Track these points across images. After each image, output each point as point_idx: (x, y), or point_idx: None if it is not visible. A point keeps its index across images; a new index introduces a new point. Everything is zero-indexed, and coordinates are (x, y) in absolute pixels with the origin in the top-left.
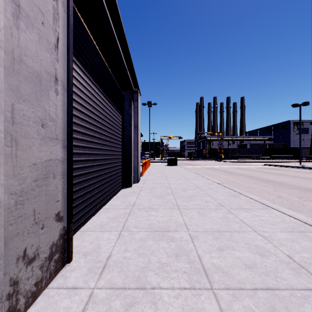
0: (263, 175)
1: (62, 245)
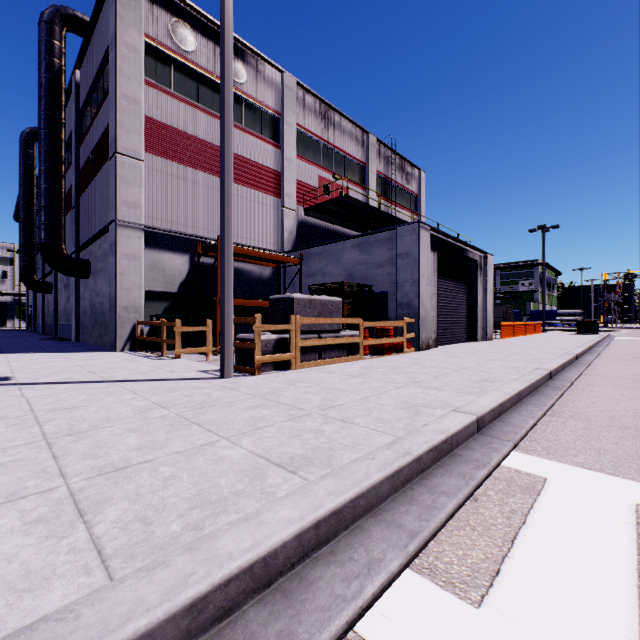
0: None
1: (435, 341)
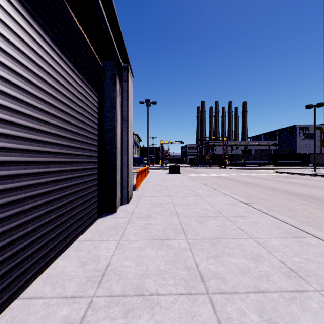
0: (287, 186)
1: None
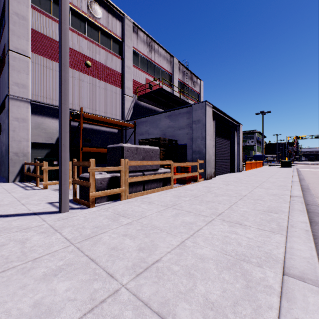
0: None
1: (214, 173)
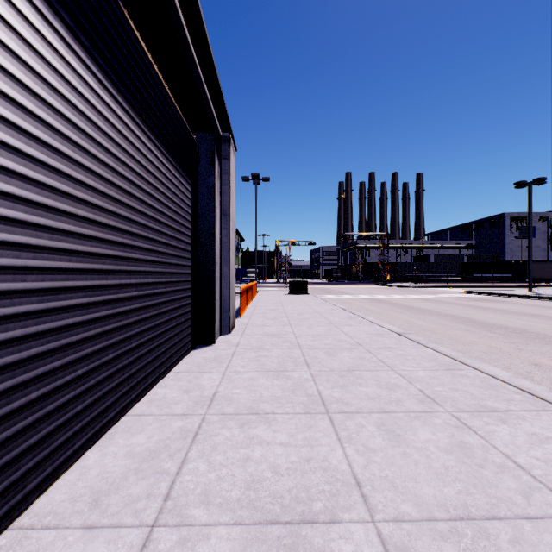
0: (475, 312)
1: None
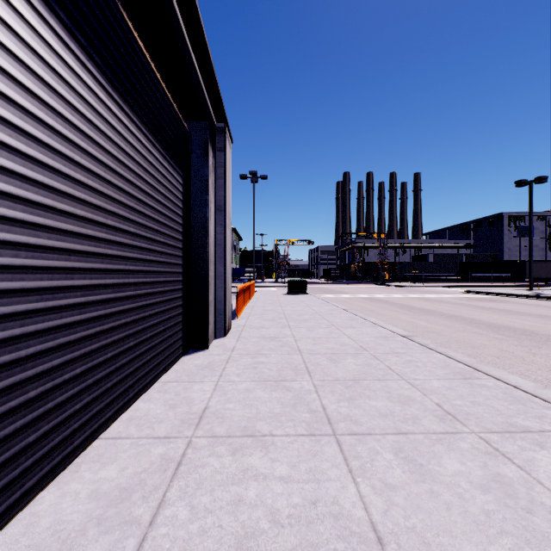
0: (479, 313)
1: None
